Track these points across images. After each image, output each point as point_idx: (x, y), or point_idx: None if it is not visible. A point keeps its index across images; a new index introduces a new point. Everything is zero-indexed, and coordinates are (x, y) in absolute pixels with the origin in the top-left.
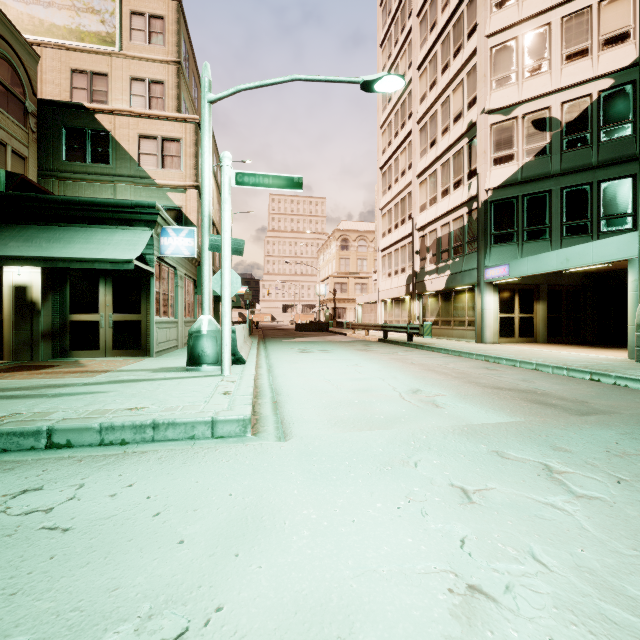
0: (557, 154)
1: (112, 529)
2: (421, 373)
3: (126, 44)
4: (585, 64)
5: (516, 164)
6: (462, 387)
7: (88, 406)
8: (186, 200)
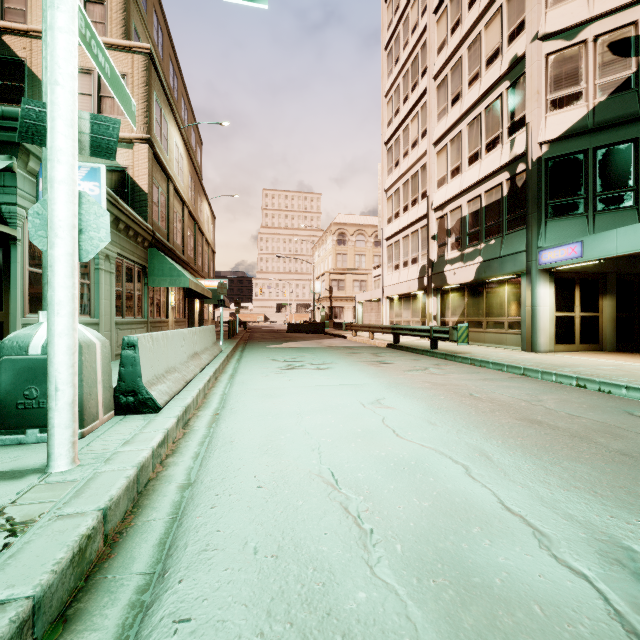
0: None
1: None
2: (526, 434)
3: None
4: None
5: (584, 105)
6: None
7: None
8: (133, 158)
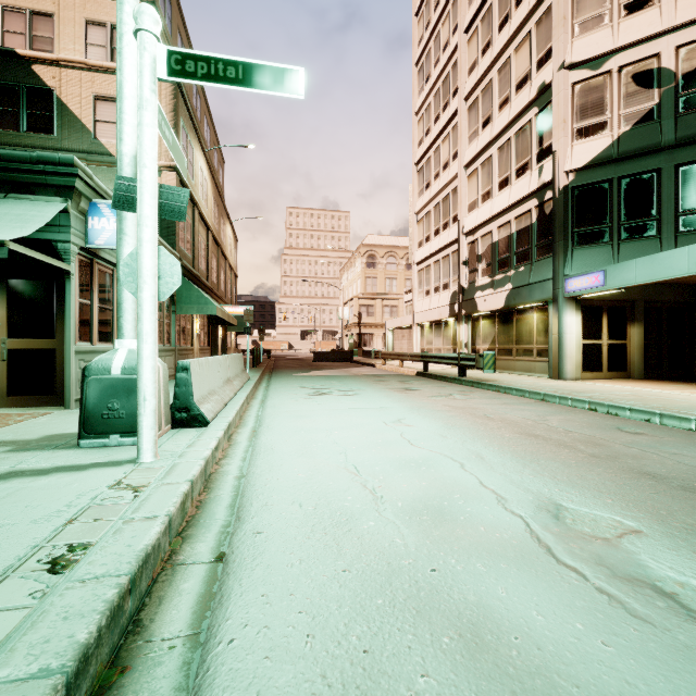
0: (670, 118)
1: None
2: (520, 443)
3: None
4: None
5: (609, 135)
6: (644, 493)
7: None
8: None
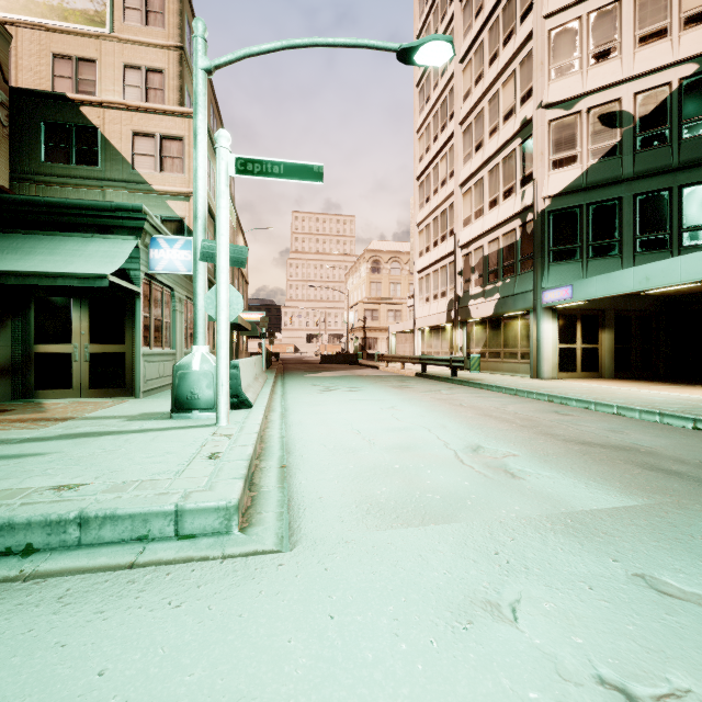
0: (629, 154)
1: None
2: (476, 420)
3: (118, 25)
4: (663, 47)
5: (579, 167)
6: (536, 442)
7: None
8: (189, 210)
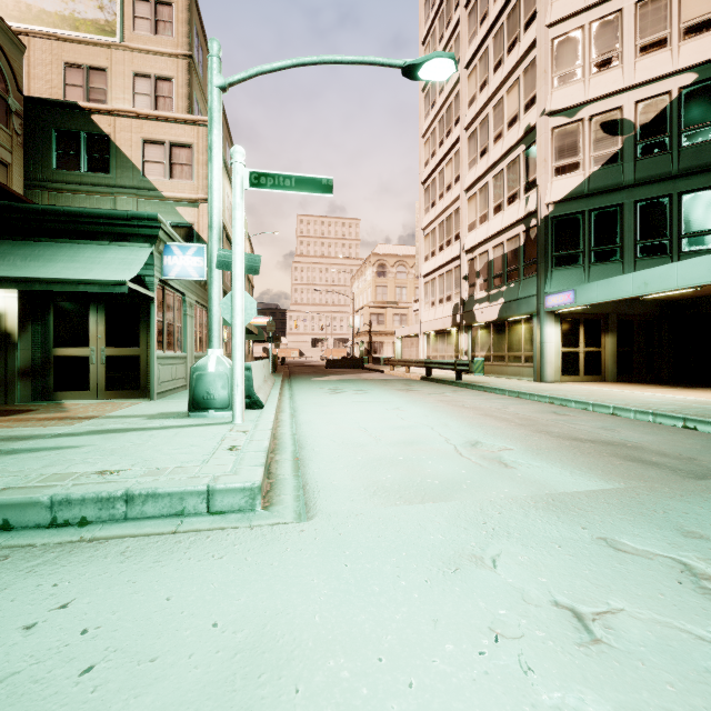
0: (630, 162)
1: (0, 707)
2: (477, 419)
3: (128, 34)
4: (663, 56)
5: (582, 174)
6: (531, 438)
7: (46, 468)
8: (198, 216)
